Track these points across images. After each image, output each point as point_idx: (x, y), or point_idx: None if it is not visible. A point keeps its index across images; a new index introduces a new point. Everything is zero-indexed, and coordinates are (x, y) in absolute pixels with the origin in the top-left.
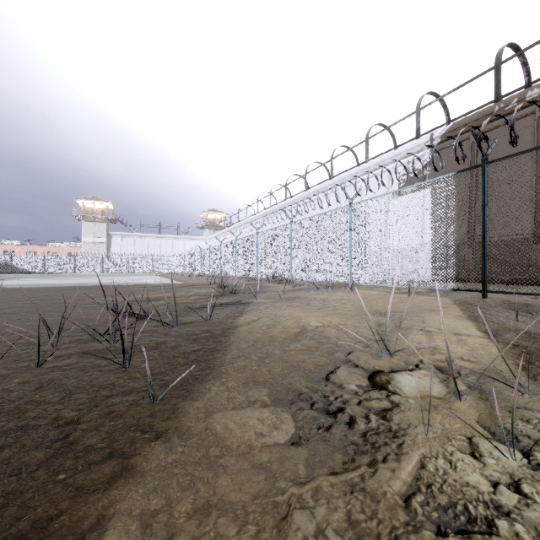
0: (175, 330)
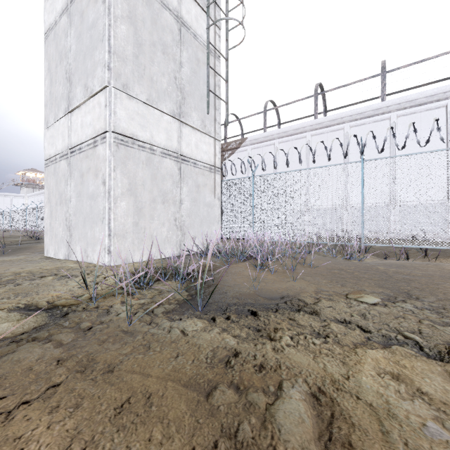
0: (5, 248)
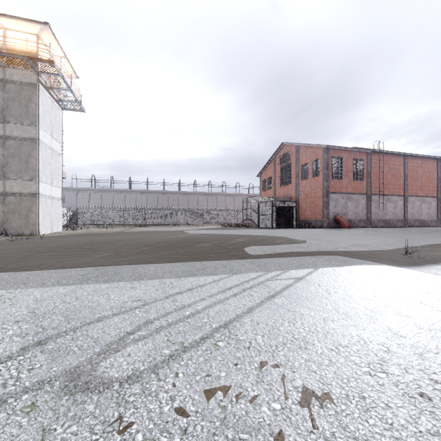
0: None
